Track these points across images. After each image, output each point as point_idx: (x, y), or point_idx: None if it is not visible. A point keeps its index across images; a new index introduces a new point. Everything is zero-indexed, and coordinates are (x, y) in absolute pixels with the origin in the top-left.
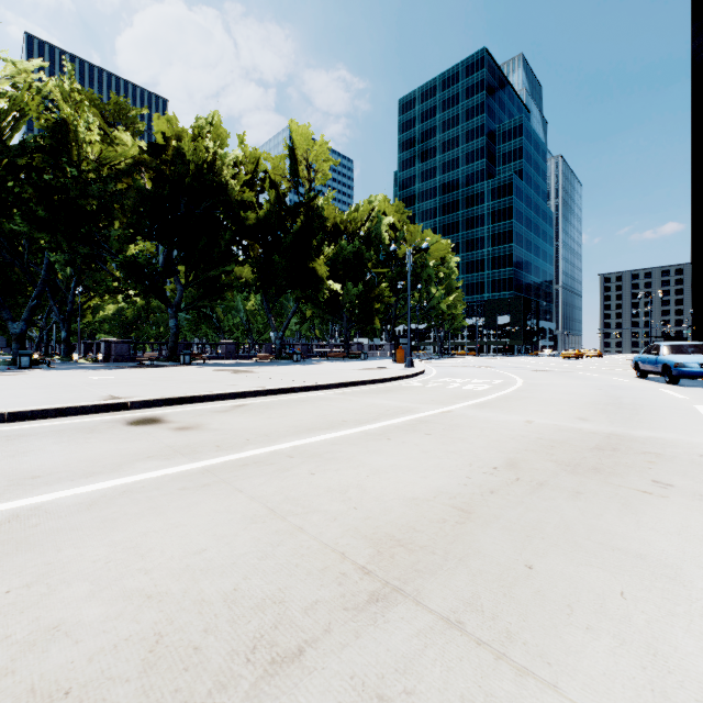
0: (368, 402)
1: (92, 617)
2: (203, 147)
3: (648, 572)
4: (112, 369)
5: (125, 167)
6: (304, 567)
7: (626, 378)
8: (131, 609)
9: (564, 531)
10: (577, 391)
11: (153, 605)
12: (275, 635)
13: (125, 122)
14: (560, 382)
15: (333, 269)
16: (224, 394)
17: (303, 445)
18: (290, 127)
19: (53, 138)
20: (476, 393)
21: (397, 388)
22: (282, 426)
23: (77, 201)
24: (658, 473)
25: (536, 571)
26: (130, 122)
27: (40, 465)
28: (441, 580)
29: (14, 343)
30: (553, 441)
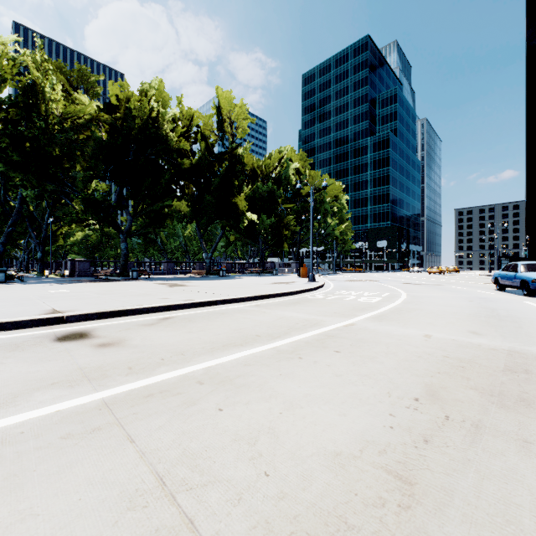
0: (279, 315)
1: None
2: (148, 106)
3: None
4: (72, 283)
5: (85, 121)
6: None
7: (488, 291)
8: None
9: None
10: (455, 303)
11: None
12: None
13: (87, 87)
14: (437, 295)
15: (251, 204)
16: (154, 308)
17: (216, 366)
18: (217, 92)
19: (24, 97)
20: (370, 305)
21: (303, 300)
22: (199, 342)
23: (45, 148)
24: None
25: None
26: (90, 87)
27: None
28: None
29: None
30: (460, 360)
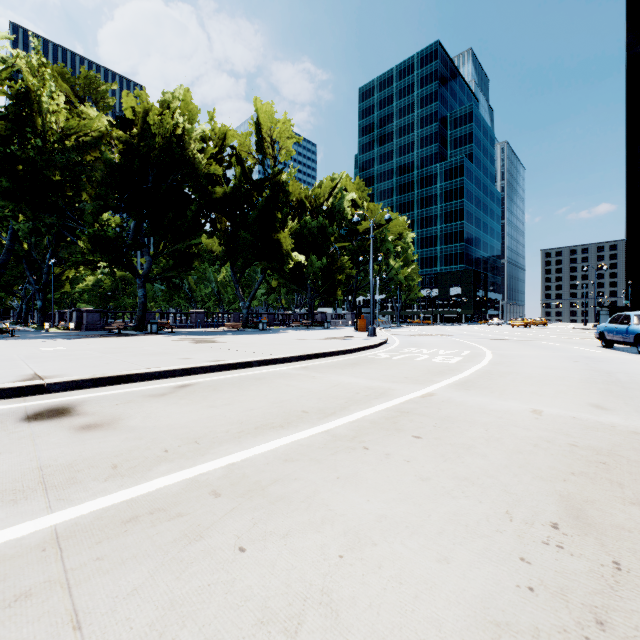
0: (333, 380)
1: None
2: (170, 121)
3: None
4: (74, 339)
5: (93, 139)
6: None
7: (592, 348)
8: None
9: None
10: (556, 364)
11: None
12: None
13: (96, 98)
14: (530, 353)
15: (298, 242)
16: (169, 371)
17: (242, 463)
18: (256, 105)
19: (15, 107)
20: (450, 367)
21: (363, 360)
22: (223, 422)
23: (42, 171)
24: None
25: None
26: (100, 98)
27: None
28: None
29: None
30: (595, 450)
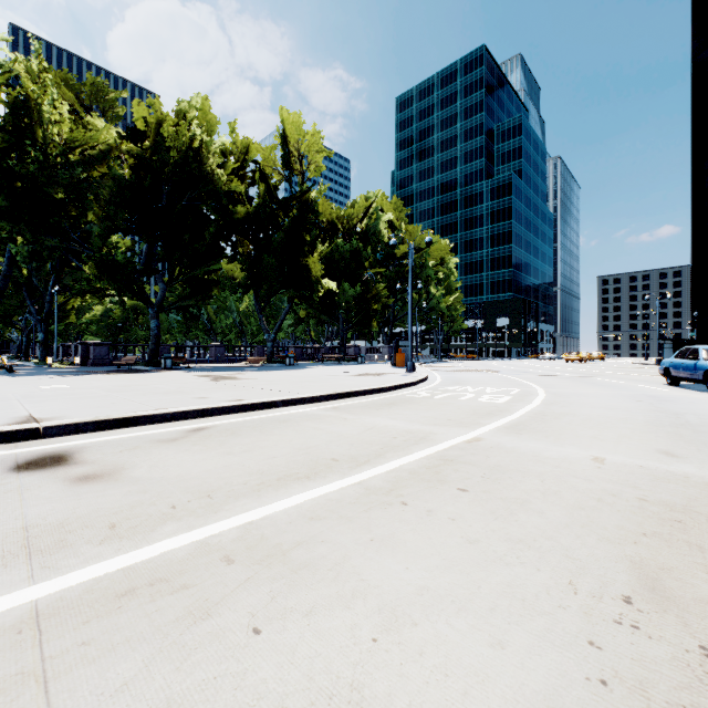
0: (367, 423)
1: None
2: (187, 133)
3: None
4: (79, 375)
5: (100, 153)
6: None
7: (656, 385)
8: None
9: None
10: (618, 404)
11: None
12: None
13: (104, 107)
14: (587, 391)
15: (328, 268)
16: (182, 413)
17: (261, 522)
18: (282, 116)
19: (13, 117)
20: (498, 408)
21: (401, 400)
22: (241, 472)
23: (43, 188)
24: None
25: None
26: (109, 108)
27: None
28: None
29: None
30: (668, 506)
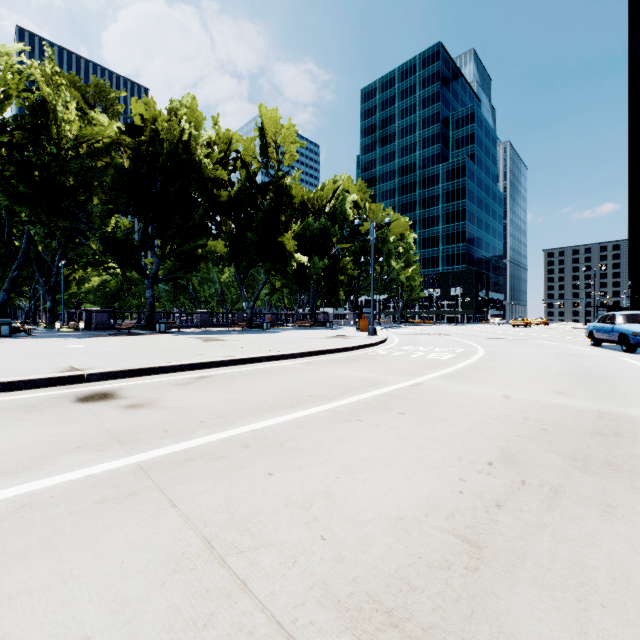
0: (335, 373)
1: None
2: (178, 128)
3: None
4: (89, 337)
5: (104, 146)
6: None
7: (581, 346)
8: None
9: (625, 587)
10: (541, 360)
11: None
12: None
13: (105, 105)
14: (520, 351)
15: (300, 244)
16: (188, 365)
17: (263, 429)
18: (260, 111)
19: (32, 117)
20: (441, 363)
21: (362, 357)
22: (243, 403)
23: (56, 177)
24: None
25: None
26: (109, 105)
27: None
28: None
29: None
30: (542, 422)
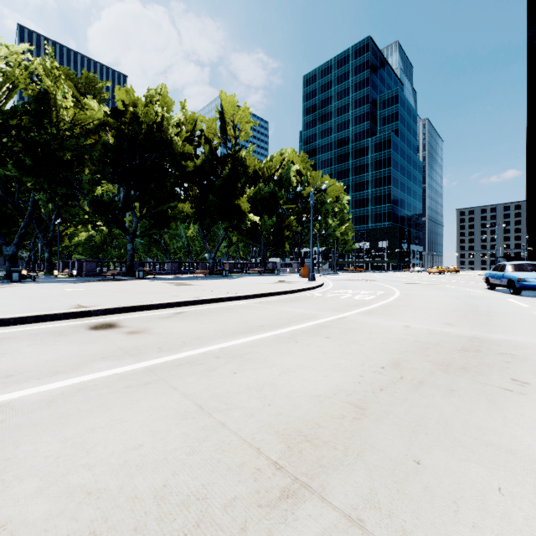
0: (280, 310)
1: (37, 515)
2: (153, 111)
3: (519, 468)
4: (83, 282)
5: (93, 127)
6: (225, 462)
7: (479, 289)
8: (72, 506)
9: (443, 426)
10: (442, 300)
11: (91, 502)
12: (196, 534)
13: (94, 92)
14: (429, 293)
15: (253, 205)
16: (167, 304)
17: (228, 347)
18: (220, 96)
19: (37, 104)
20: (364, 302)
21: (302, 298)
22: (212, 330)
23: (56, 153)
24: (515, 372)
25: (423, 467)
26: (97, 92)
27: (14, 365)
28: (342, 476)
29: (7, 262)
30: (427, 343)
